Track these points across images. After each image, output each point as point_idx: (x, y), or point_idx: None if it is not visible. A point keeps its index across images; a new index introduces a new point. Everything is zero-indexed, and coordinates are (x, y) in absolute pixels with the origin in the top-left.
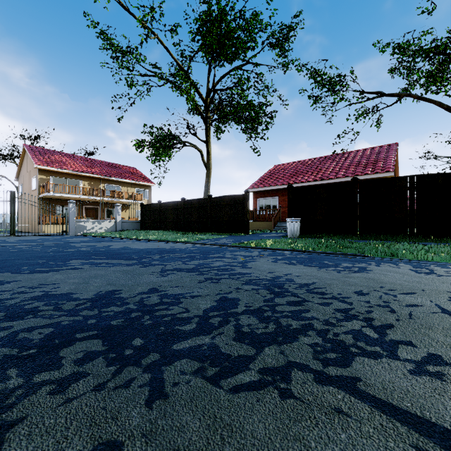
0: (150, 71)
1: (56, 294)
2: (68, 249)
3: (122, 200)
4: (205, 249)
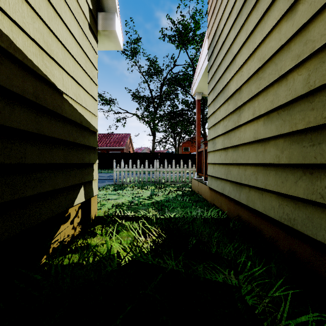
0: None
1: None
2: None
3: None
4: None
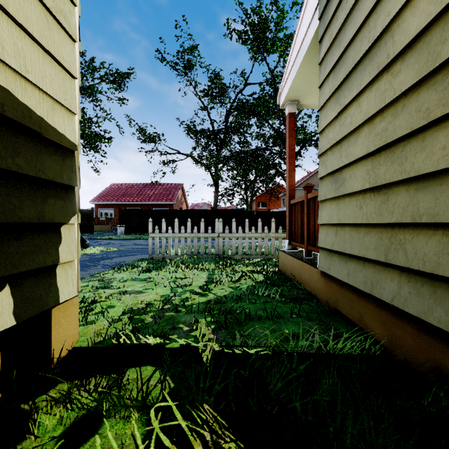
0: None
1: None
2: None
3: None
4: None
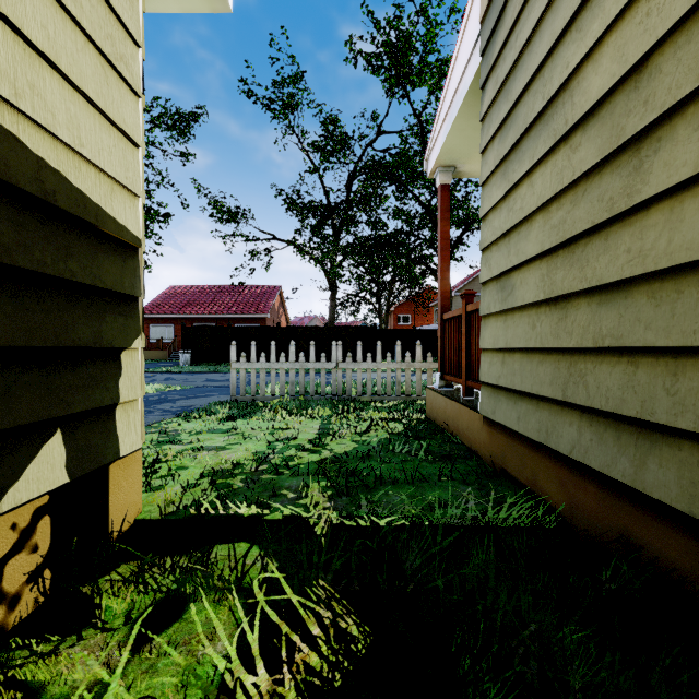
0: None
1: None
2: None
3: None
4: None
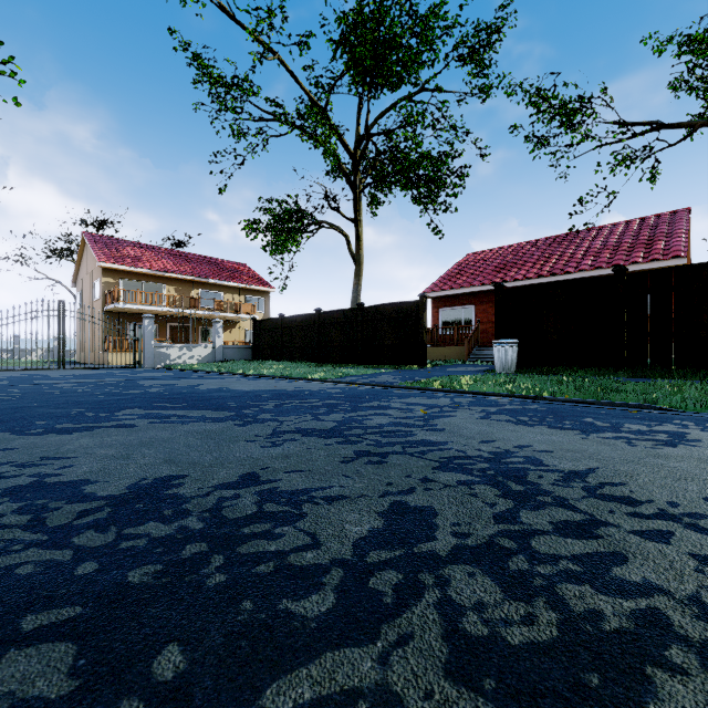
0: (268, 113)
1: (57, 482)
2: (130, 390)
3: (226, 314)
4: (354, 391)
